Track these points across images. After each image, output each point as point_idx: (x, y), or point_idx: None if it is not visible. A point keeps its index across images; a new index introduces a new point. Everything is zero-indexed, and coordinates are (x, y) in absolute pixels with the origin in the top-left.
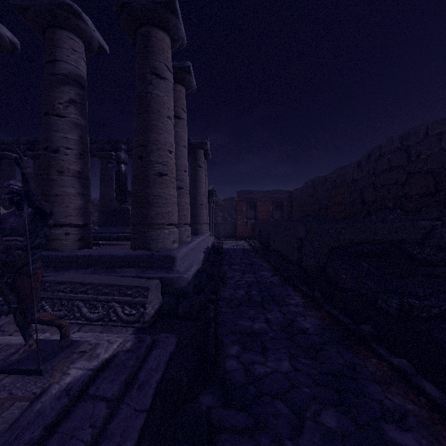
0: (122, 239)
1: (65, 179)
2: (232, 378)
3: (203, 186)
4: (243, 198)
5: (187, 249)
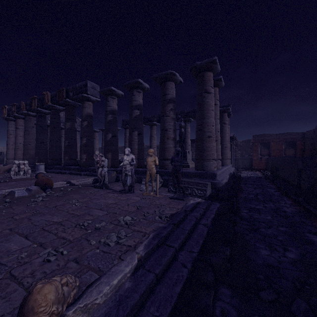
0: (183, 167)
1: (169, 141)
2: (243, 216)
3: (227, 135)
4: (258, 140)
5: (220, 171)
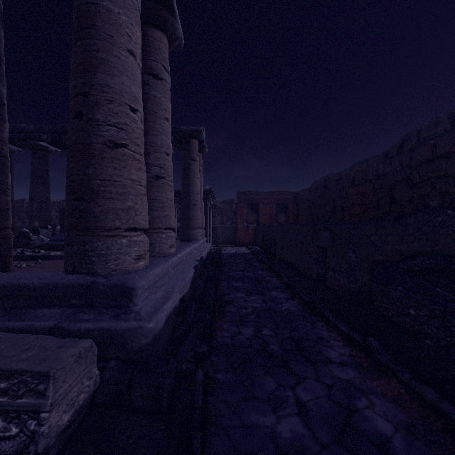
0: None
1: None
2: None
3: (198, 183)
4: (244, 200)
5: (164, 267)
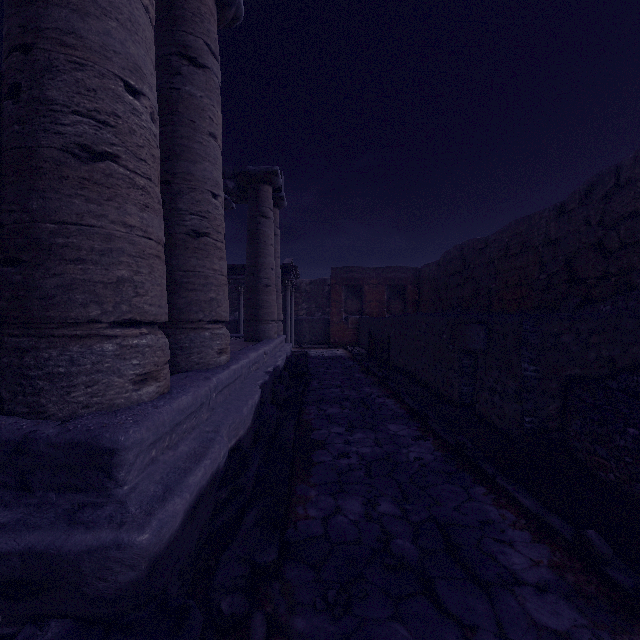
0: None
1: None
2: None
3: (271, 252)
4: (341, 280)
5: (199, 392)
